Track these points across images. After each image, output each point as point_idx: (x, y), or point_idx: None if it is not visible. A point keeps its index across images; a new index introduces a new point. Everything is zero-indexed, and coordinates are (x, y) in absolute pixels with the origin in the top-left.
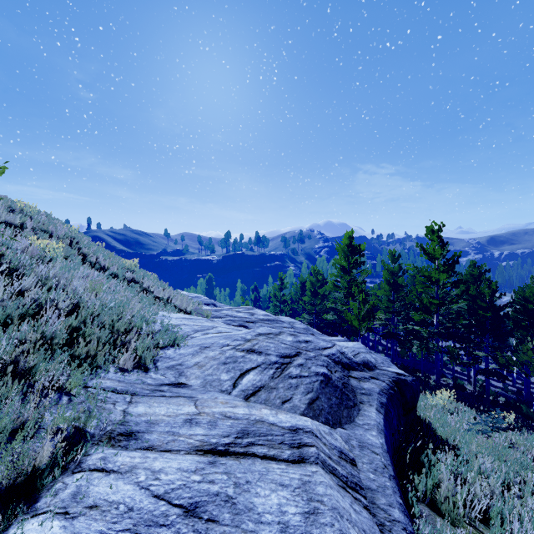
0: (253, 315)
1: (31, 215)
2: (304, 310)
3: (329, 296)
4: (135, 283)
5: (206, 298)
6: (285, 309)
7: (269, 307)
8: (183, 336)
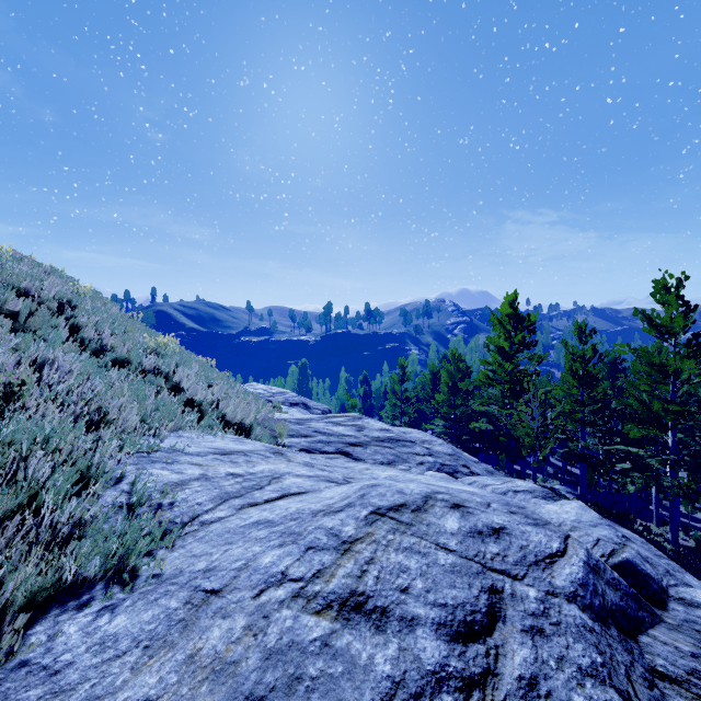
0: (361, 431)
1: (1, 264)
2: (437, 413)
3: (477, 393)
4: (161, 375)
5: (294, 394)
6: (408, 411)
7: (384, 406)
8: (180, 522)
